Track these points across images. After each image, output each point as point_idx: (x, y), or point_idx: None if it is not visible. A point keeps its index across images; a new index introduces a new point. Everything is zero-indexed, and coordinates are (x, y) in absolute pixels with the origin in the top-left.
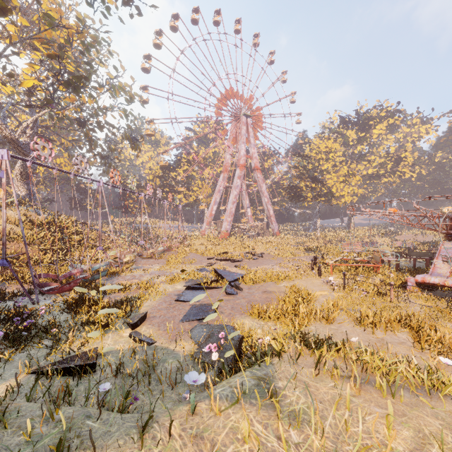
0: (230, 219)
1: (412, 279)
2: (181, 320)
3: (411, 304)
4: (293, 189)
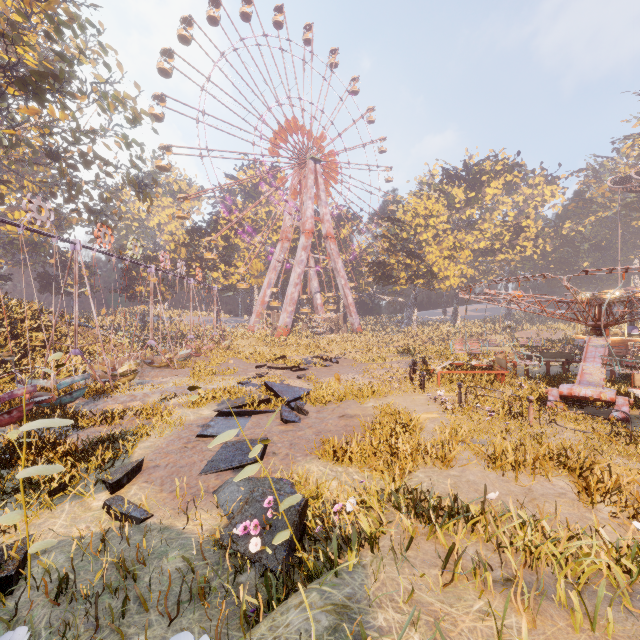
0: (291, 308)
1: (554, 391)
2: (203, 470)
3: (558, 429)
4: (380, 267)
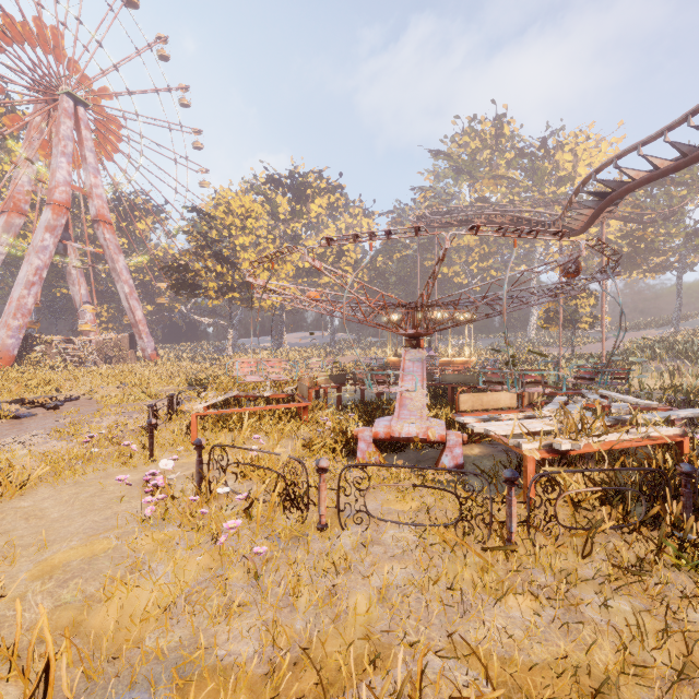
0: (19, 322)
1: (367, 432)
2: None
3: (372, 522)
4: (181, 271)
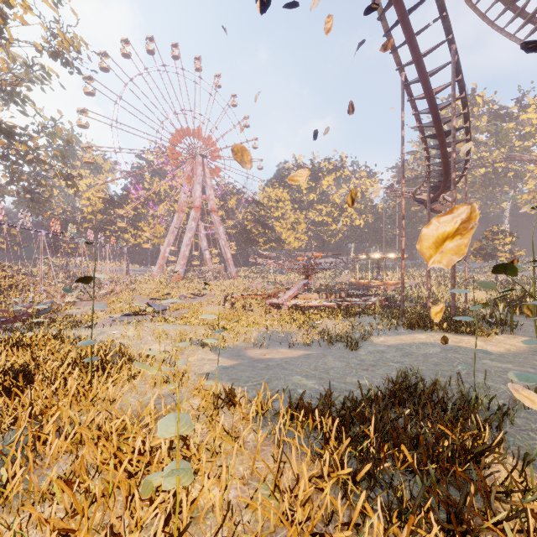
0: (184, 262)
1: (268, 301)
2: None
3: (255, 313)
4: (247, 234)
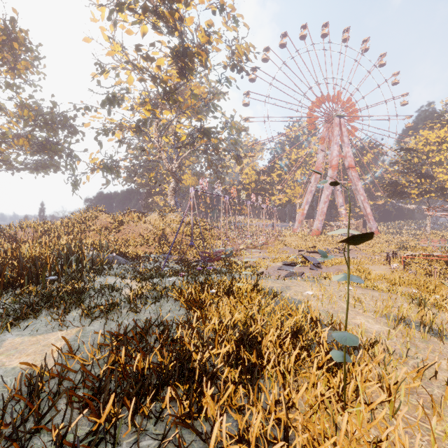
0: (321, 218)
1: None
2: (282, 276)
3: None
4: (393, 186)
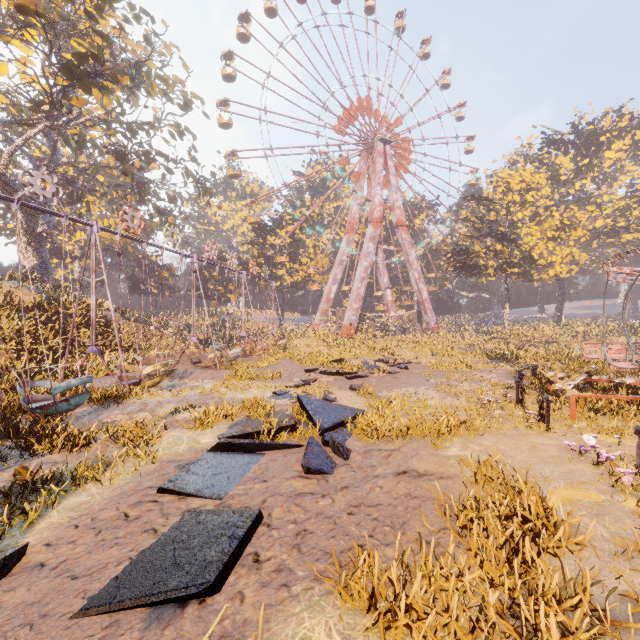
0: (357, 305)
1: None
2: (98, 597)
3: None
4: (462, 255)
